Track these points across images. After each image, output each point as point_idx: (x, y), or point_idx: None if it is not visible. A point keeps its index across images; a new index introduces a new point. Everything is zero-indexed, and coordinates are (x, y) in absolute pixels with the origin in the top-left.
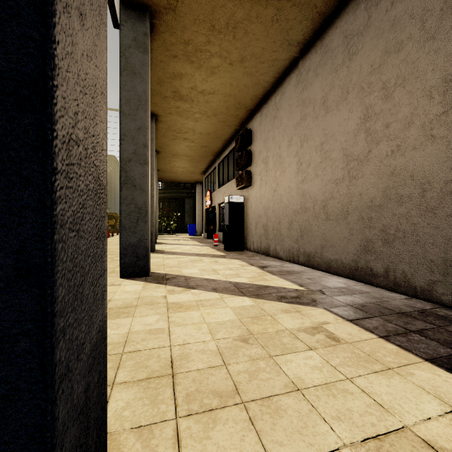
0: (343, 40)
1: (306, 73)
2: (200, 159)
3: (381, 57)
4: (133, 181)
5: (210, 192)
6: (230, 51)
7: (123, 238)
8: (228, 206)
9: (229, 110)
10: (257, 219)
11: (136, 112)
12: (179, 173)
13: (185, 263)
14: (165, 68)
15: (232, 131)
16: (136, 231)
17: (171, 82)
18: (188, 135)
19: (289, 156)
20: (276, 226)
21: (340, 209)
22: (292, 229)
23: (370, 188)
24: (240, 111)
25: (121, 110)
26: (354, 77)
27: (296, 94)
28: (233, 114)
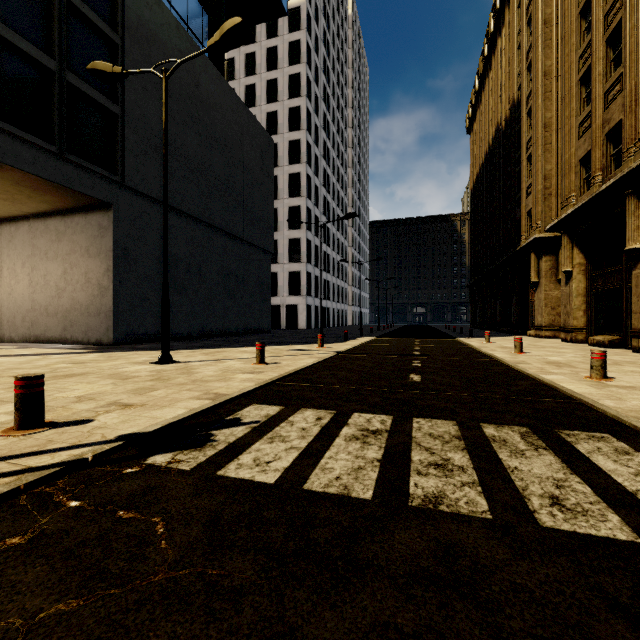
0: (56, 230)
1: (36, 230)
2: None
3: (70, 251)
4: None
5: None
6: None
7: None
8: None
9: None
10: None
11: None
12: None
13: None
14: None
15: None
16: None
17: None
18: None
19: (24, 274)
20: (11, 319)
21: (54, 311)
22: (26, 322)
23: (66, 303)
24: None
25: None
26: (61, 251)
27: (29, 238)
28: None
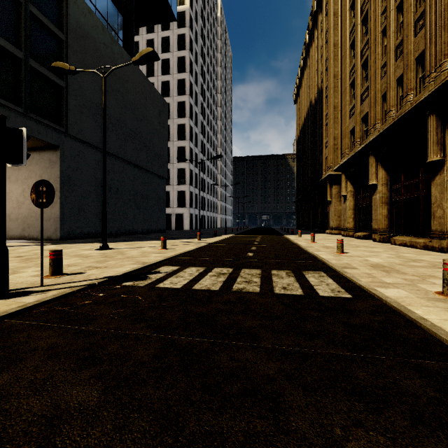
0: None
1: None
2: None
3: (28, 177)
4: None
5: None
6: None
7: None
8: None
9: None
10: None
11: None
12: None
13: None
14: None
15: None
16: None
17: None
18: None
19: None
20: None
21: (15, 217)
22: None
23: (25, 212)
24: None
25: None
26: (20, 177)
27: None
28: None
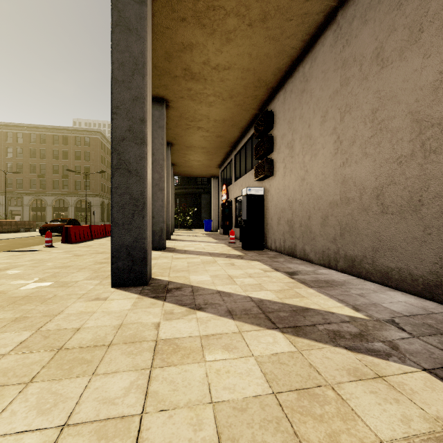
0: None
1: (349, 24)
2: (215, 151)
3: None
4: (128, 165)
5: (226, 186)
6: (249, 6)
7: (115, 237)
8: (246, 199)
9: (247, 90)
10: (280, 214)
11: (131, 79)
12: (194, 167)
13: (195, 266)
14: (173, 37)
15: (249, 116)
16: (131, 228)
17: (180, 56)
18: (202, 123)
19: (323, 135)
20: (304, 222)
21: (406, 198)
22: (327, 226)
23: None
24: (260, 90)
25: (113, 76)
26: (434, 4)
27: (334, 56)
28: (251, 94)
